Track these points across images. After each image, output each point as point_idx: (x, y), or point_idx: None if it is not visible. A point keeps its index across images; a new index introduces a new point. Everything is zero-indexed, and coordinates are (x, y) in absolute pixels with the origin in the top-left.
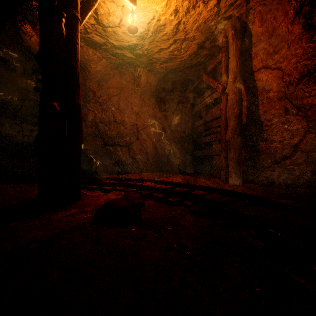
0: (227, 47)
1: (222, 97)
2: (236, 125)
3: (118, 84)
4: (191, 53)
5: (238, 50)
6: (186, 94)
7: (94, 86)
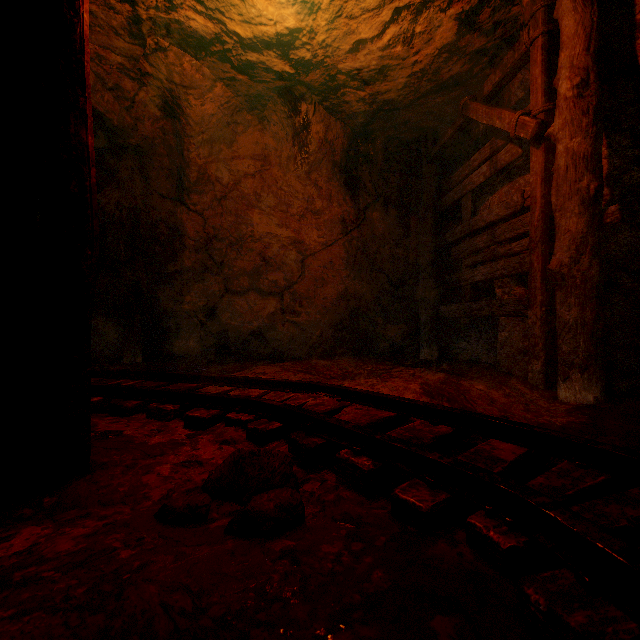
0: (549, 9)
1: (534, 151)
2: (586, 227)
3: (256, 147)
4: (438, 47)
5: (592, 1)
6: (419, 168)
7: (199, 152)
